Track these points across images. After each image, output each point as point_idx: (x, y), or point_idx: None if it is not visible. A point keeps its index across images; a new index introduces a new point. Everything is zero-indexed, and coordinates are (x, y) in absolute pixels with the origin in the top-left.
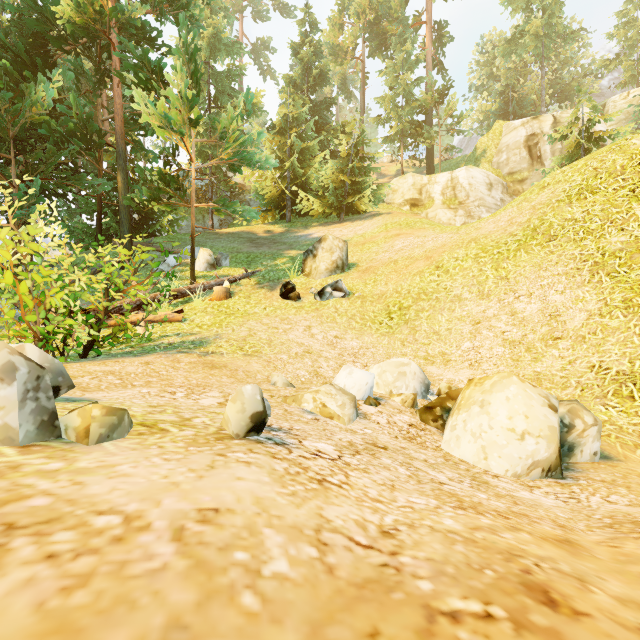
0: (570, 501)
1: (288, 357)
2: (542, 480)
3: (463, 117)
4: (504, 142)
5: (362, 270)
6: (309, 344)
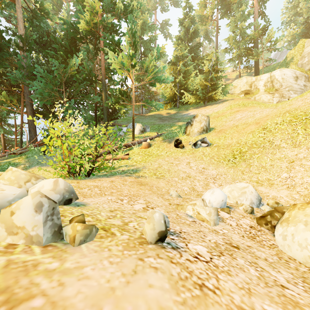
0: None
1: (178, 179)
2: None
3: (278, 41)
4: (306, 51)
5: (217, 131)
6: (189, 172)
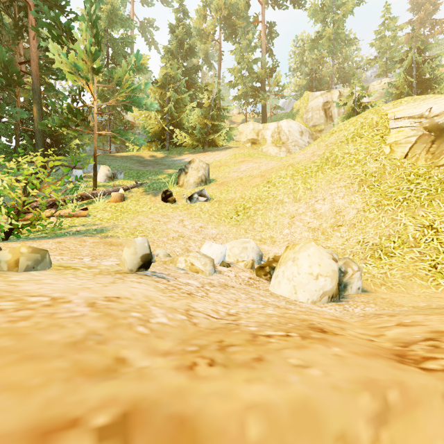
0: (343, 311)
1: (167, 239)
2: (328, 303)
3: (285, 87)
4: (310, 105)
5: (219, 183)
6: (182, 231)
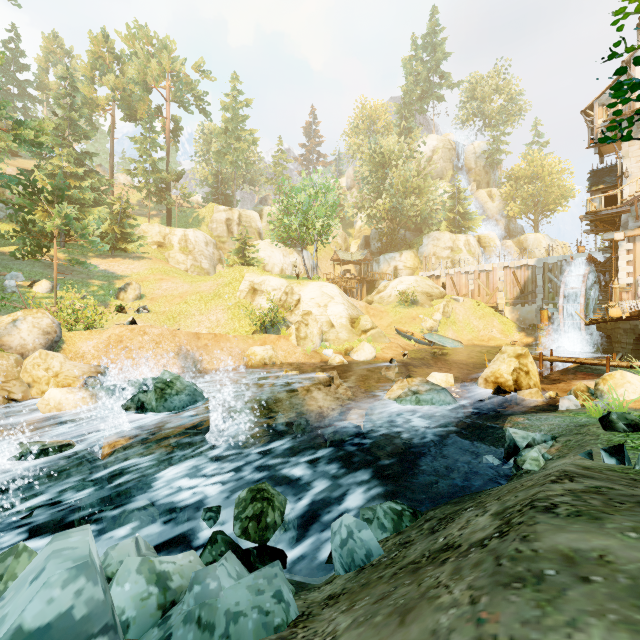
0: None
1: None
2: None
3: (192, 195)
4: (215, 217)
5: (150, 299)
6: None
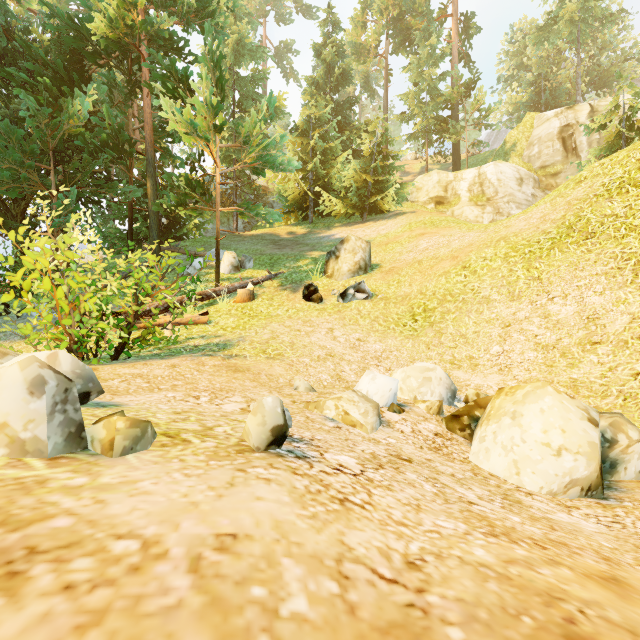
0: (614, 526)
1: (310, 360)
2: (581, 500)
3: (491, 110)
4: (536, 134)
5: (385, 271)
6: (331, 347)
